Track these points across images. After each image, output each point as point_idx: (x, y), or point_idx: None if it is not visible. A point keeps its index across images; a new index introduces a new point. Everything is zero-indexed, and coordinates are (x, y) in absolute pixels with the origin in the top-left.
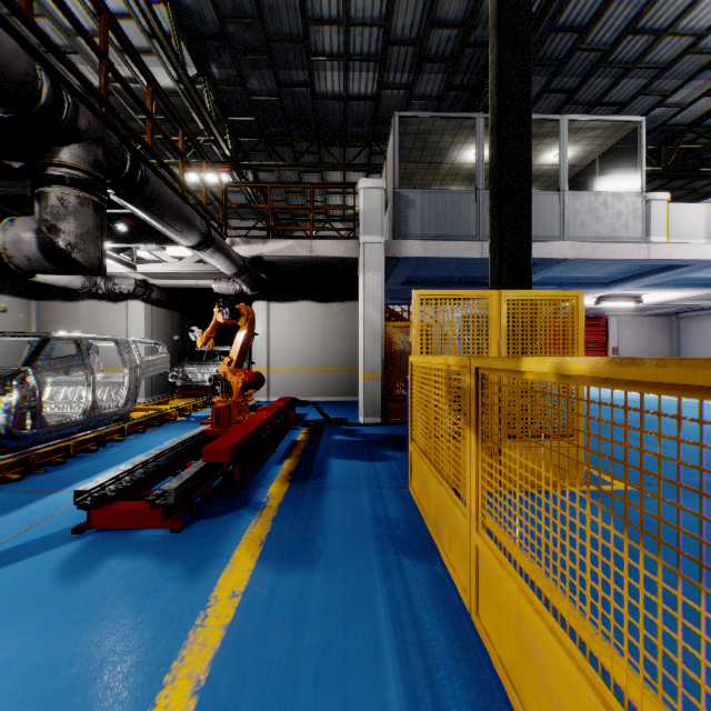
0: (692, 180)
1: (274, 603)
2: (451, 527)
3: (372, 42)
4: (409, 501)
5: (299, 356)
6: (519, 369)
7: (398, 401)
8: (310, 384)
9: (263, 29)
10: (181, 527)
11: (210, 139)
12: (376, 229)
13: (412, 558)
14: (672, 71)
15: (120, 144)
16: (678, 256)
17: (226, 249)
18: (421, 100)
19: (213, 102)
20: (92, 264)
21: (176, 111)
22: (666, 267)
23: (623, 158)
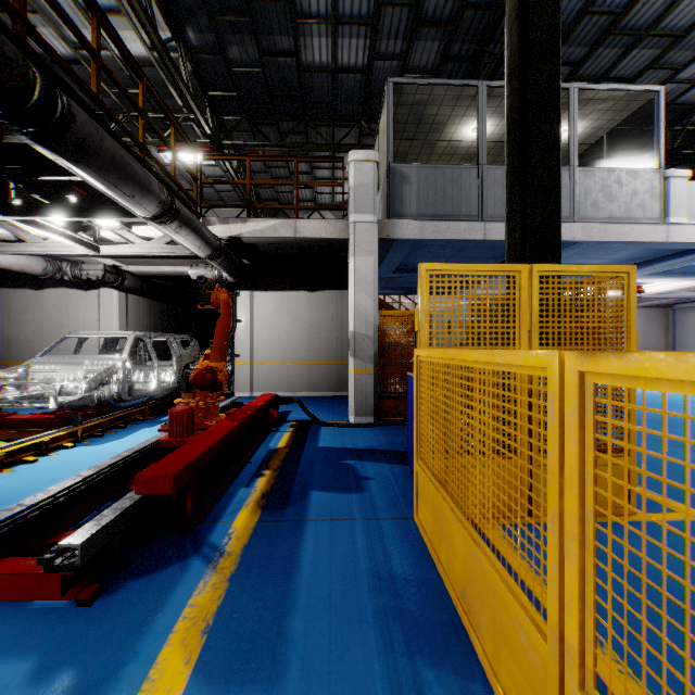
0: (693, 166)
1: None
2: (500, 623)
3: (363, 3)
4: (417, 542)
5: (284, 348)
6: None
7: (392, 398)
8: (296, 379)
9: None
10: (94, 596)
11: (190, 117)
12: (367, 207)
13: (435, 662)
14: (687, 41)
15: (23, 58)
16: None
17: (195, 225)
18: (415, 73)
19: (191, 74)
20: None
21: (133, 59)
22: (679, 252)
23: (626, 140)
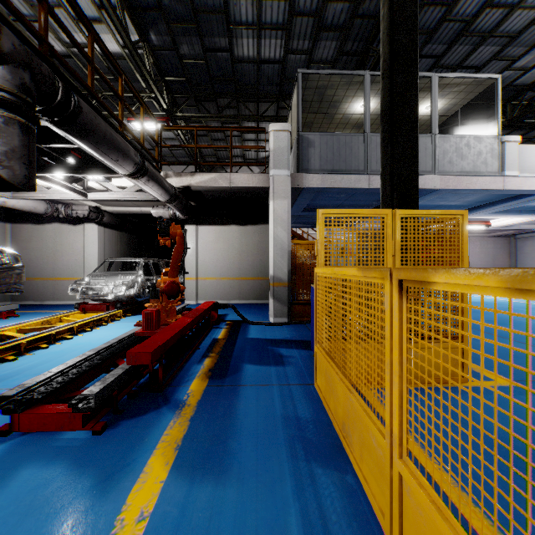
0: (529, 130)
1: (183, 528)
2: (363, 437)
3: (280, 14)
4: (315, 399)
5: (221, 267)
6: (479, 283)
7: (301, 304)
8: (230, 290)
9: (191, 1)
10: (102, 429)
11: (151, 95)
12: (283, 164)
13: (323, 465)
14: (520, 40)
15: (51, 73)
16: (527, 187)
17: (158, 178)
18: (319, 63)
19: (153, 65)
20: (19, 181)
21: (115, 61)
22: (514, 196)
23: (477, 112)
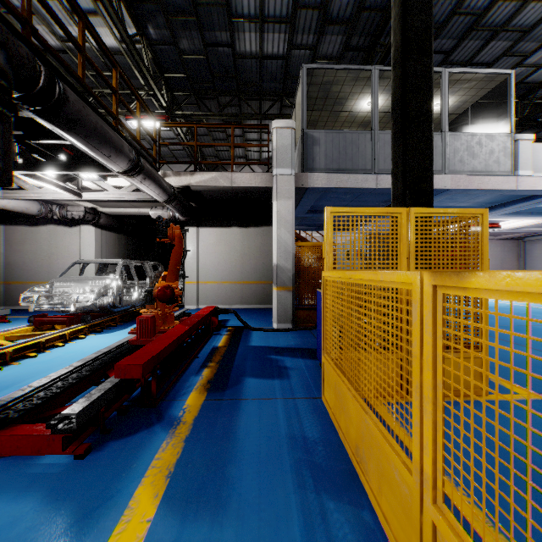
0: (539, 130)
1: None
2: (382, 467)
3: (284, 6)
4: (323, 415)
5: (223, 271)
6: None
7: (305, 310)
8: (232, 295)
9: None
10: (86, 452)
11: (150, 93)
12: (287, 163)
13: (335, 497)
14: (532, 35)
15: (31, 56)
16: (540, 187)
17: (155, 177)
18: (324, 59)
19: (151, 60)
20: None
21: (109, 52)
22: (526, 197)
23: (487, 110)
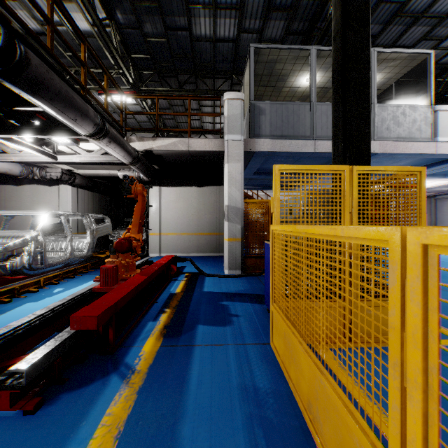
0: None
1: None
2: (341, 436)
3: None
4: (273, 362)
5: (181, 224)
6: None
7: (253, 258)
8: (189, 244)
9: None
10: (36, 407)
11: (119, 71)
12: (236, 130)
13: None
14: (447, 21)
15: None
16: None
17: (120, 141)
18: (268, 42)
19: (119, 42)
20: None
21: (77, 27)
22: (443, 161)
23: (406, 87)
